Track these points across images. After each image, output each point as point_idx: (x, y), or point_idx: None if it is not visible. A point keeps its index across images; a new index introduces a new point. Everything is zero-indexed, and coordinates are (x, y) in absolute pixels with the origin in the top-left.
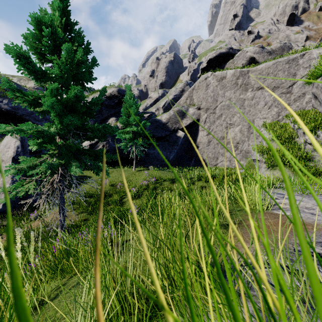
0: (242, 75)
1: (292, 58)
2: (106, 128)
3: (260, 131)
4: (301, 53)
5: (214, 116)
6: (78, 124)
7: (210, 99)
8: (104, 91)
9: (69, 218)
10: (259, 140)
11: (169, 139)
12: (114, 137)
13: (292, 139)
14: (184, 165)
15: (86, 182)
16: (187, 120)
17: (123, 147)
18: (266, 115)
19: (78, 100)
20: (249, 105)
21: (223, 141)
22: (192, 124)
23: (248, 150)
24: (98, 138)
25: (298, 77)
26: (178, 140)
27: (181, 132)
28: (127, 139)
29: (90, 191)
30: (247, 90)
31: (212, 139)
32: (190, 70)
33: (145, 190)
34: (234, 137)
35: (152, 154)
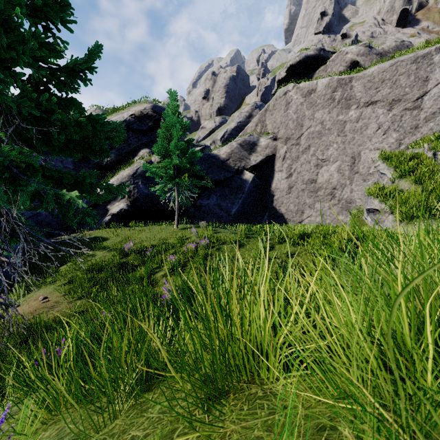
0: (342, 85)
1: (422, 53)
2: (98, 122)
3: (376, 166)
4: (436, 45)
5: (298, 150)
6: (4, 88)
7: (292, 124)
8: (97, 49)
9: (55, 308)
10: (368, 183)
11: (231, 183)
12: (147, 178)
13: (434, 174)
14: (253, 223)
15: (99, 247)
16: (257, 156)
17: (159, 192)
18: (379, 144)
19: (3, 27)
20: (352, 130)
21: (312, 186)
22: (265, 161)
23: (350, 198)
24: (88, 152)
25: (431, 83)
26: (244, 185)
27: (248, 173)
28: (164, 178)
29: (102, 261)
30: (349, 108)
31: (295, 183)
32: (260, 88)
33: (191, 259)
34: (328, 180)
35: (206, 206)
